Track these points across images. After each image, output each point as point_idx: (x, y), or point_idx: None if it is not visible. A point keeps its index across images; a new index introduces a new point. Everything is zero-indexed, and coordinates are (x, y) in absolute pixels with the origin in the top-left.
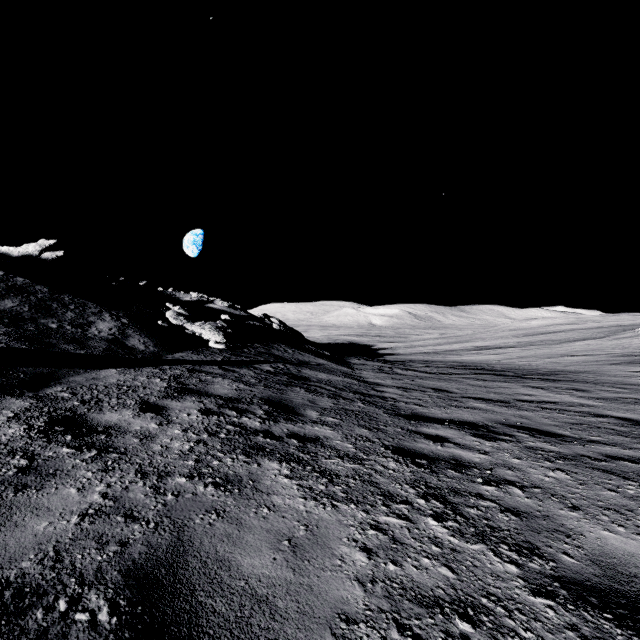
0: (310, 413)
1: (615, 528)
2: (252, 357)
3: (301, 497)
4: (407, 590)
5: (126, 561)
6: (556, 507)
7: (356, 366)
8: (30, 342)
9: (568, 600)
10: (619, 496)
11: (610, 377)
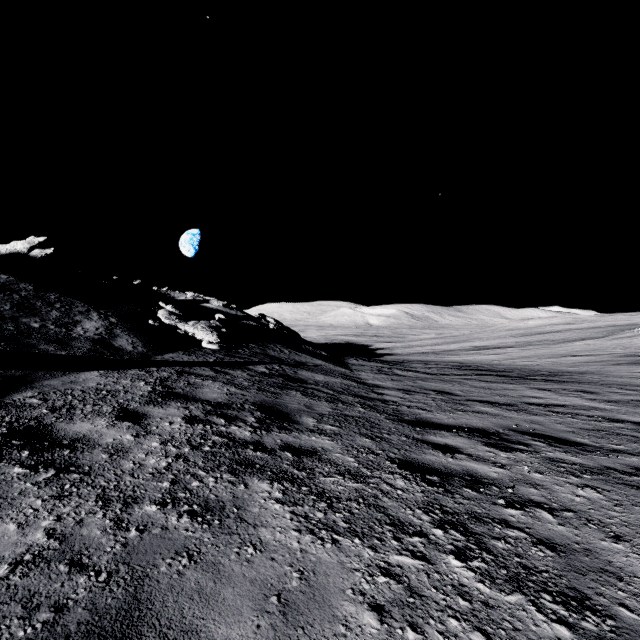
0: (306, 420)
1: None
2: (246, 358)
3: (295, 529)
4: None
5: (57, 638)
6: (596, 537)
7: (354, 367)
8: (6, 342)
9: None
10: None
11: (616, 378)
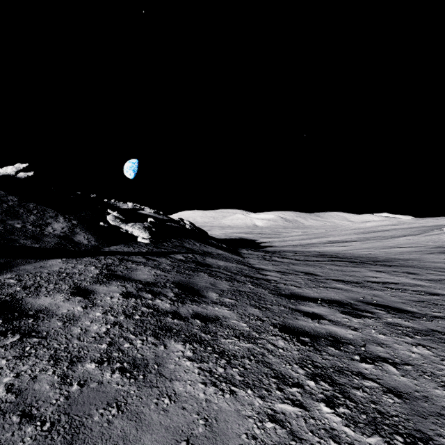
0: (211, 295)
1: None
2: (169, 249)
3: (201, 382)
4: None
5: None
6: (431, 386)
7: (245, 255)
8: None
9: None
10: None
11: (430, 263)
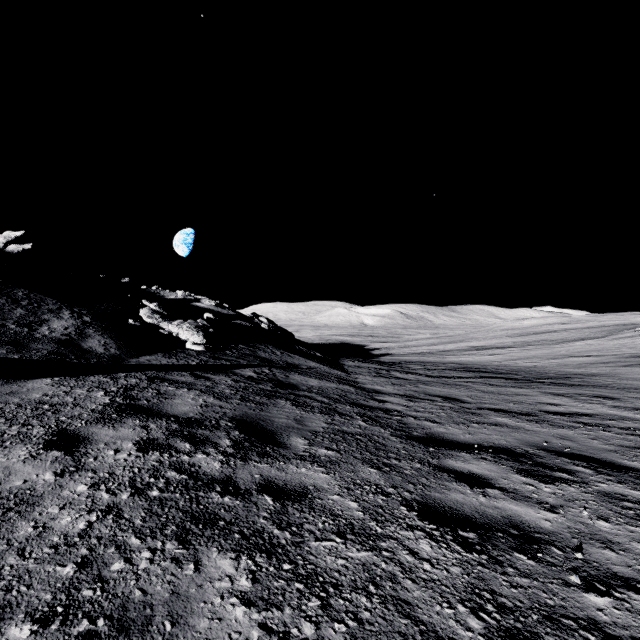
0: (296, 442)
1: None
2: (234, 360)
3: None
4: None
5: None
6: None
7: (351, 369)
8: None
9: None
10: None
11: (631, 381)
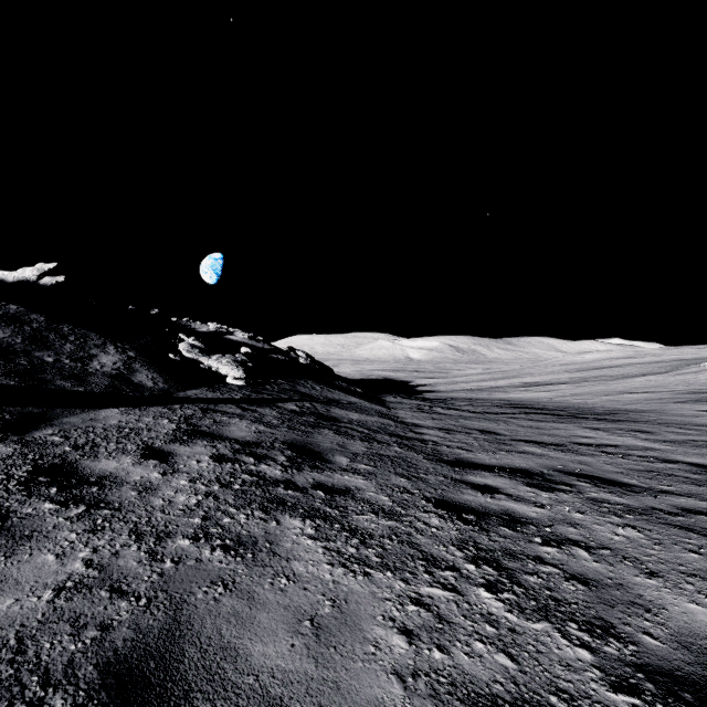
0: (339, 459)
1: (703, 600)
2: (275, 395)
3: (327, 563)
4: (457, 686)
5: (106, 651)
6: (630, 573)
7: (392, 405)
8: (21, 378)
9: (657, 697)
10: (703, 559)
11: (676, 417)
